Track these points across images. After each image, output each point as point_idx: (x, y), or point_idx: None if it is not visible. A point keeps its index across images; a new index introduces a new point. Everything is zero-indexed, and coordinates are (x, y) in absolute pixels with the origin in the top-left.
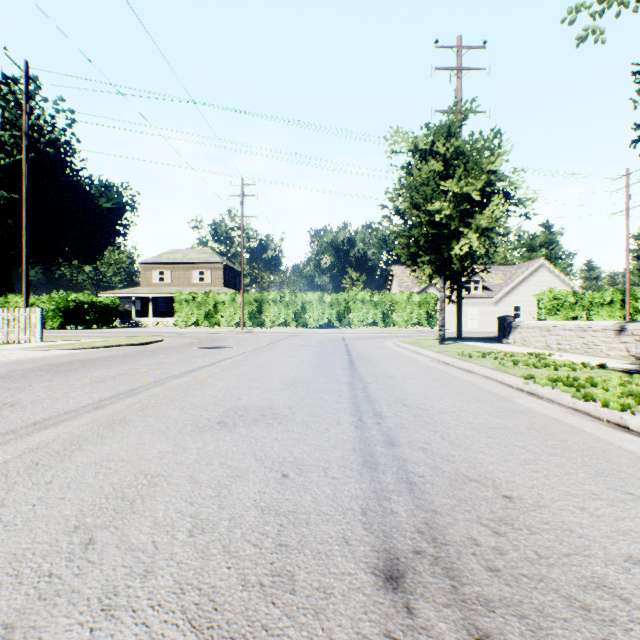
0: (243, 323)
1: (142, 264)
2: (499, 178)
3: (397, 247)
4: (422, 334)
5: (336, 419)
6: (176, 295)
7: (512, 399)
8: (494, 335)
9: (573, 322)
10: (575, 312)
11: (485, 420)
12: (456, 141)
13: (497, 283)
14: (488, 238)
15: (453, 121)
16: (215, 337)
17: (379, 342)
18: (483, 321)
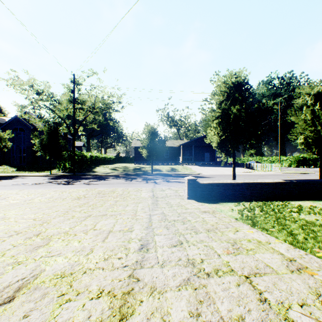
0: None
1: None
2: None
3: None
4: None
5: None
6: None
7: None
8: None
9: None
10: None
11: None
12: None
13: None
14: None
15: None
16: None
17: None
18: None
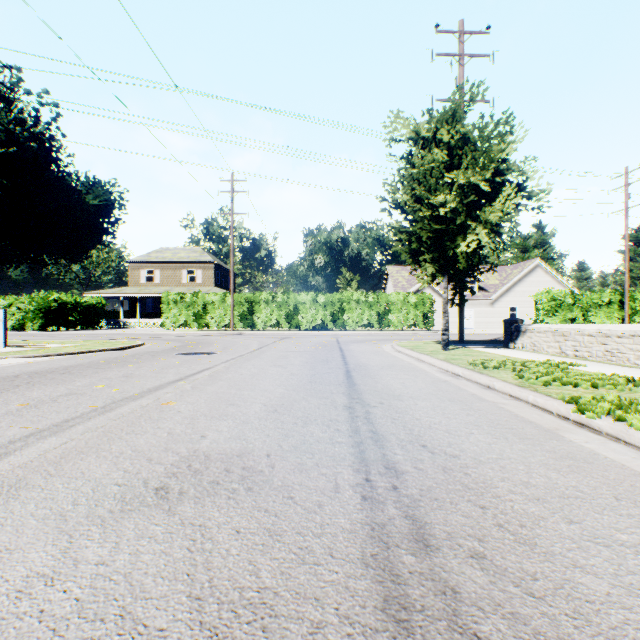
0: (233, 324)
1: (130, 263)
2: (510, 168)
3: (397, 244)
4: (420, 336)
5: (333, 479)
6: (163, 295)
7: (561, 434)
8: (494, 337)
9: (593, 327)
10: (573, 313)
11: (545, 478)
12: (462, 127)
13: (493, 283)
14: (496, 234)
15: (459, 106)
16: (201, 340)
17: (376, 346)
18: (479, 322)
